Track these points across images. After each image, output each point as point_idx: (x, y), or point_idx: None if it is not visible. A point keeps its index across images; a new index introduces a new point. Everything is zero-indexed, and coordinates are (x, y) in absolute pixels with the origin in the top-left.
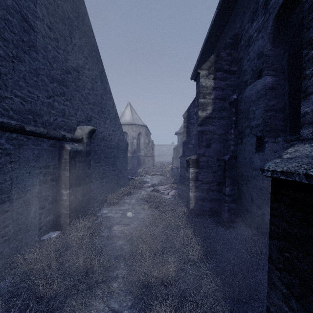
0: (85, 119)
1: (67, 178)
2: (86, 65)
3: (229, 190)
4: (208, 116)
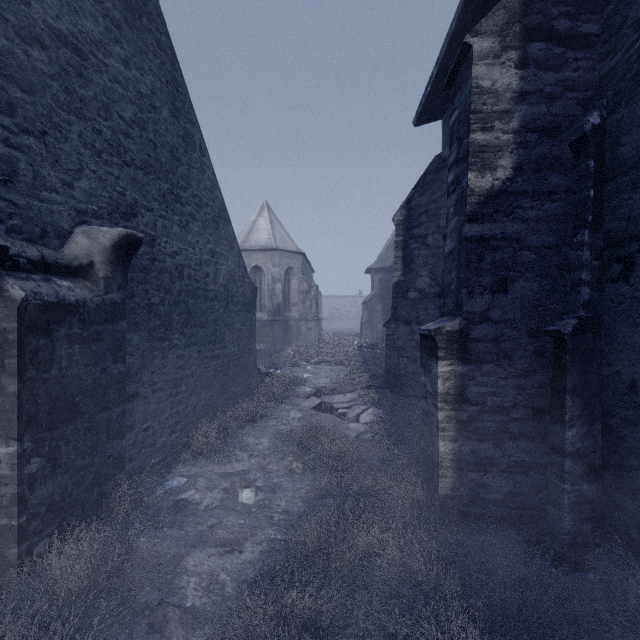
0: (110, 208)
1: (10, 401)
2: (114, 45)
3: (575, 437)
4: (499, 188)
